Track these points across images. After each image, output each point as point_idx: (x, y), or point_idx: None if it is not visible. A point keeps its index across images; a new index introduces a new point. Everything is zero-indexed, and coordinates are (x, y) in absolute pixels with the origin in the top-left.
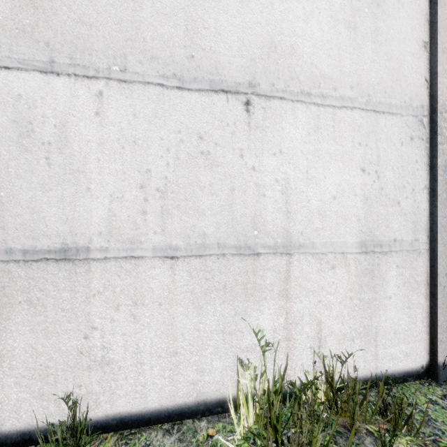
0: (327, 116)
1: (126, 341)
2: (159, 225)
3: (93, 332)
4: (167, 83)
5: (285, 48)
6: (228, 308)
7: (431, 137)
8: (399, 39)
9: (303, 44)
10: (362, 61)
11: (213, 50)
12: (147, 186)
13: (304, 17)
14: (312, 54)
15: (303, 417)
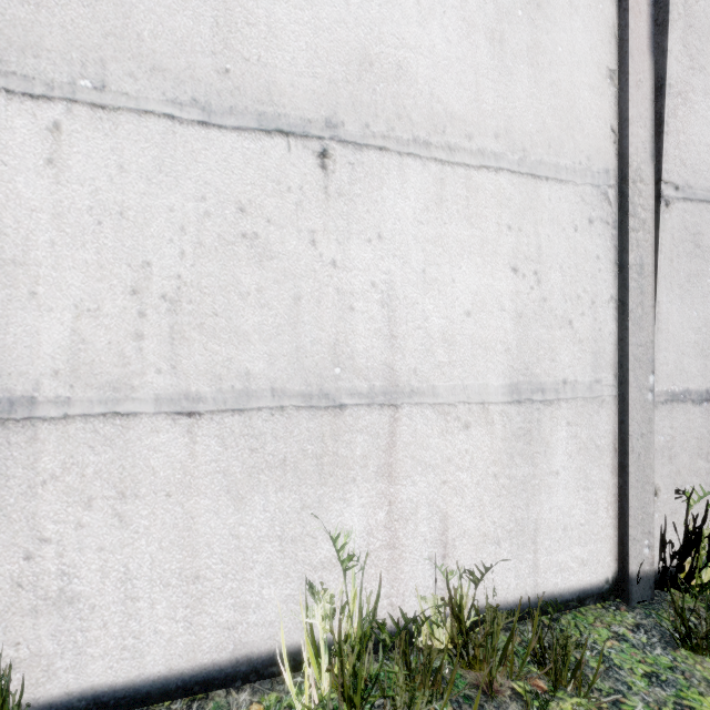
0: (458, 182)
1: (106, 562)
2: (167, 359)
3: (43, 547)
4: (182, 114)
5: (387, 66)
6: (289, 498)
7: (621, 220)
8: (572, 63)
9: (417, 61)
10: (514, 94)
11: (263, 62)
12: (145, 291)
13: (419, 18)
14: (432, 78)
15: (400, 680)
